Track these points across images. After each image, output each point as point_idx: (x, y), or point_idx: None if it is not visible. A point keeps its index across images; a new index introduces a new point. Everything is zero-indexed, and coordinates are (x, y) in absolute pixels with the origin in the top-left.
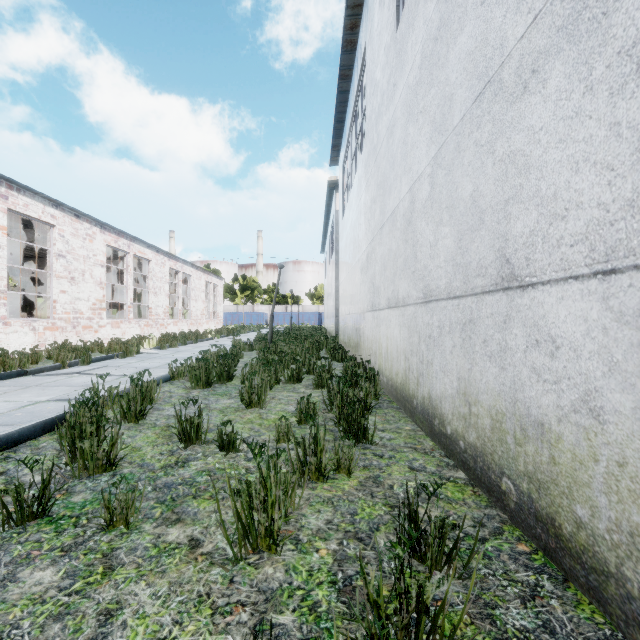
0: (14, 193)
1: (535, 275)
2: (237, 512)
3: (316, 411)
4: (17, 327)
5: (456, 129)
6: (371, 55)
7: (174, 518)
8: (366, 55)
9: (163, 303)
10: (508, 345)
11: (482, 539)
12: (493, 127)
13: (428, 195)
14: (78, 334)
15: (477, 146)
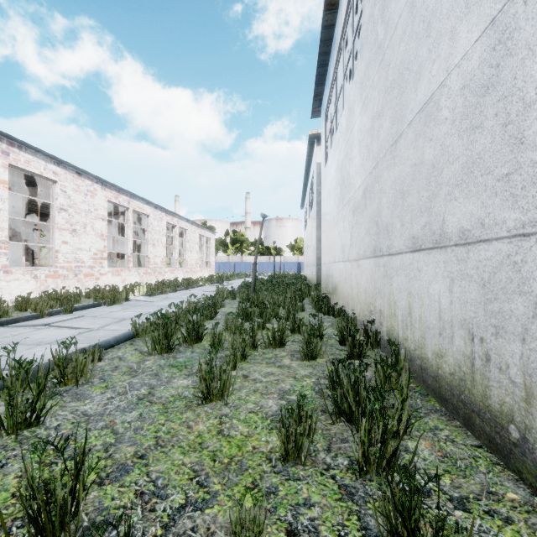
0: (15, 150)
1: None
2: None
3: (313, 430)
4: (18, 275)
5: None
6: None
7: None
8: None
9: (161, 253)
10: None
11: None
12: None
13: None
14: (80, 281)
15: None
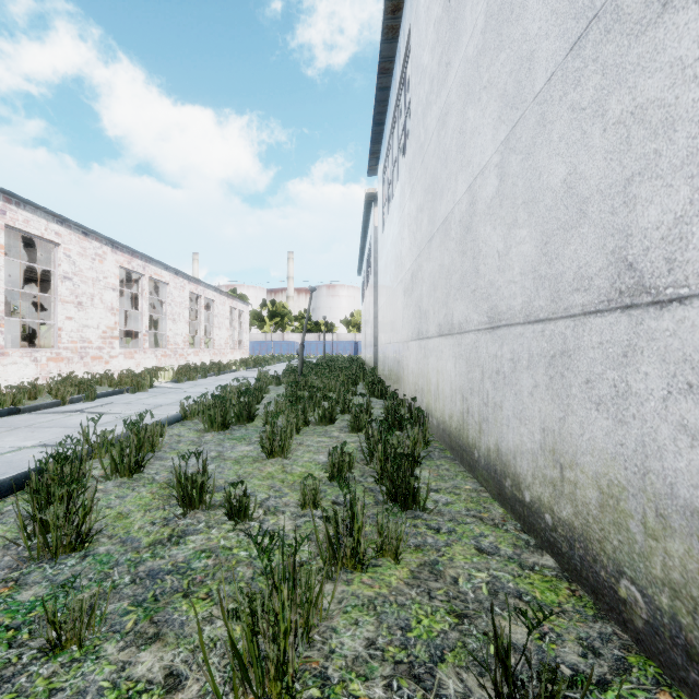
0: (13, 207)
1: (686, 284)
2: (232, 644)
3: (352, 464)
4: (16, 358)
5: (539, 96)
6: (417, 38)
7: (151, 633)
8: (411, 40)
9: (183, 331)
10: (631, 388)
11: (601, 681)
12: (603, 78)
13: (495, 191)
14: (86, 365)
15: (574, 111)
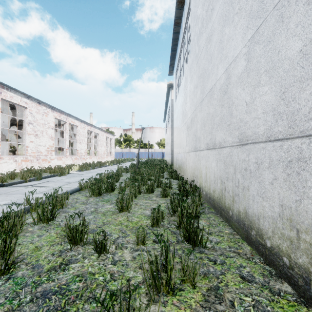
0: (5, 90)
1: None
2: None
3: (163, 217)
4: (6, 160)
5: (278, 4)
6: (194, 3)
7: None
8: (190, 5)
9: (84, 147)
10: None
11: None
12: None
13: (244, 68)
14: (39, 163)
15: (310, 4)
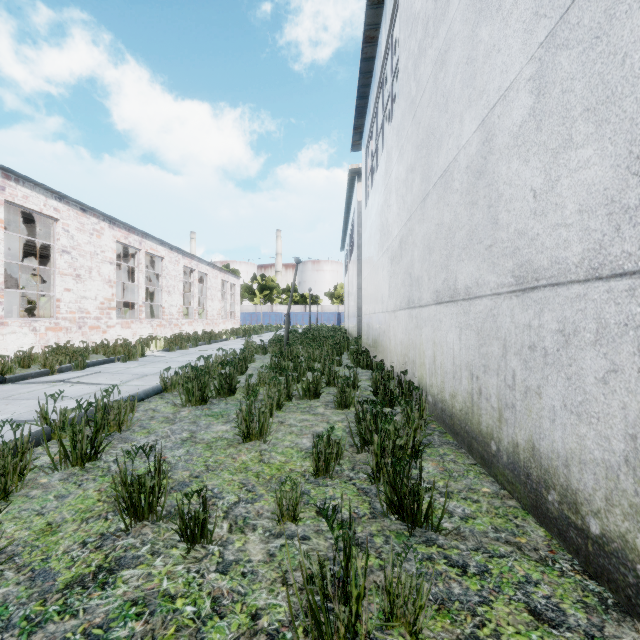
0: (12, 183)
1: None
2: None
3: (340, 454)
4: (15, 327)
5: None
6: None
7: None
8: None
9: (177, 302)
10: None
11: None
12: None
13: (528, 112)
14: (84, 335)
15: None
